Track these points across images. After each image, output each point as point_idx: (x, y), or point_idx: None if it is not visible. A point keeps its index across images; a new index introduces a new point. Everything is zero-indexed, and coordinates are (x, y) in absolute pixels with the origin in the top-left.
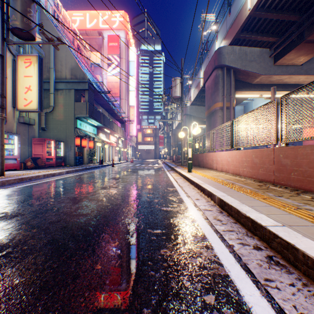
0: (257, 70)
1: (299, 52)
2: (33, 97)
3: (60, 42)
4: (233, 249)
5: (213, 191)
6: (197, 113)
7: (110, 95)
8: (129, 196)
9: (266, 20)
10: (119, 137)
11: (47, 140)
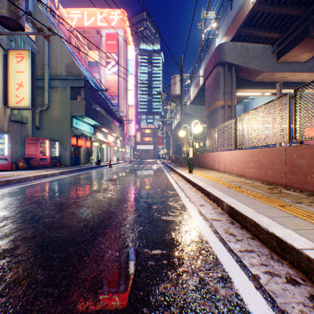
0: (259, 67)
1: (303, 48)
2: (25, 94)
3: (51, 33)
4: (260, 284)
5: (220, 196)
6: (197, 112)
7: (108, 94)
8: (124, 201)
9: (269, 14)
10: (117, 137)
11: (41, 139)
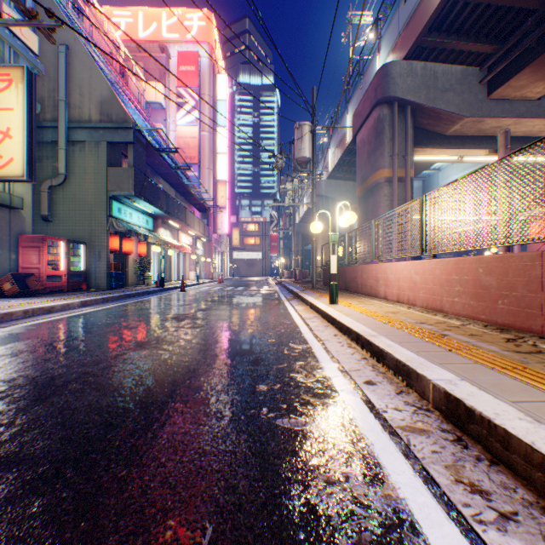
0: (456, 108)
1: (538, 73)
2: (14, 151)
3: (53, 22)
4: None
5: (413, 363)
6: (340, 193)
7: (181, 160)
8: (196, 372)
9: (478, 8)
10: (197, 237)
11: (49, 239)
